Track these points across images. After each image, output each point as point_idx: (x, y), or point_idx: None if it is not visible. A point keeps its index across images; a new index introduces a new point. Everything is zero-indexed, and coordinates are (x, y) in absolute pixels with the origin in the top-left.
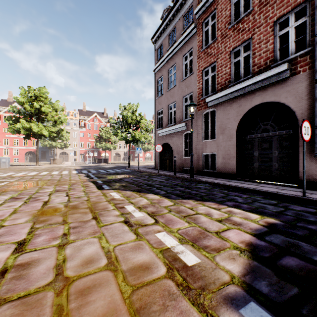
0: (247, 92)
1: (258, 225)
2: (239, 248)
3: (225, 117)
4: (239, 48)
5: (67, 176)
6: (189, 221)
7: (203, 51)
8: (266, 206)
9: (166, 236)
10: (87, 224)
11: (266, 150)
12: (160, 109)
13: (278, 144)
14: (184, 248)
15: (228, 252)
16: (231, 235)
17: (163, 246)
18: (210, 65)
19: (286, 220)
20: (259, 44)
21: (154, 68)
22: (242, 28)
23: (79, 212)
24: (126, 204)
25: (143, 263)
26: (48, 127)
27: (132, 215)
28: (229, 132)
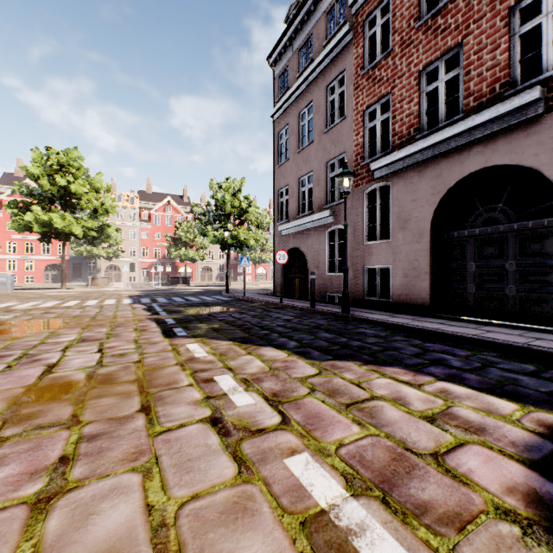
0: (453, 148)
1: (526, 433)
2: (512, 514)
3: (409, 198)
4: (437, 65)
5: (111, 308)
6: (360, 418)
7: (366, 74)
8: (518, 379)
9: (312, 468)
10: (125, 426)
11: (491, 259)
12: (284, 187)
13: (517, 248)
14: (363, 513)
15: (489, 530)
16: (474, 465)
17: (307, 506)
18: (379, 100)
19: None
20: (479, 54)
21: (272, 111)
22: (444, 25)
23: (113, 392)
24: (217, 371)
25: None
26: (82, 219)
27: (228, 400)
28: (417, 227)
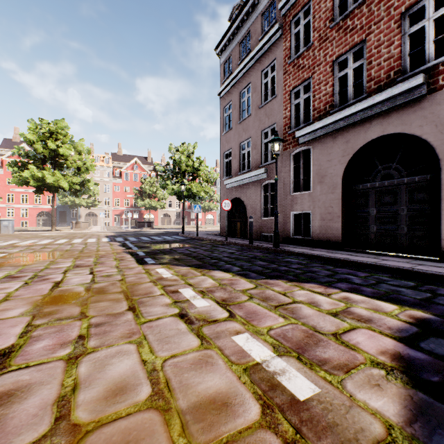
0: (359, 120)
1: (400, 322)
2: (382, 364)
3: (325, 159)
4: (346, 56)
5: (93, 245)
6: (284, 314)
7: (292, 62)
8: (401, 290)
9: (251, 341)
10: (120, 318)
11: (388, 206)
12: (228, 150)
13: (406, 197)
14: (284, 364)
15: (365, 372)
16: (361, 340)
17: (248, 361)
18: (303, 82)
19: (442, 313)
20: (378, 49)
21: (219, 90)
22: (352, 26)
23: (107, 299)
24: (180, 286)
25: (217, 394)
26: (68, 176)
27: (191, 304)
28: (331, 181)
